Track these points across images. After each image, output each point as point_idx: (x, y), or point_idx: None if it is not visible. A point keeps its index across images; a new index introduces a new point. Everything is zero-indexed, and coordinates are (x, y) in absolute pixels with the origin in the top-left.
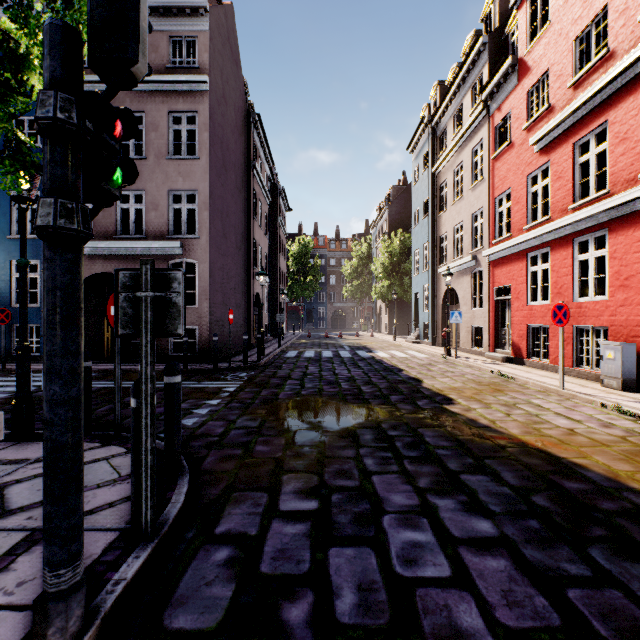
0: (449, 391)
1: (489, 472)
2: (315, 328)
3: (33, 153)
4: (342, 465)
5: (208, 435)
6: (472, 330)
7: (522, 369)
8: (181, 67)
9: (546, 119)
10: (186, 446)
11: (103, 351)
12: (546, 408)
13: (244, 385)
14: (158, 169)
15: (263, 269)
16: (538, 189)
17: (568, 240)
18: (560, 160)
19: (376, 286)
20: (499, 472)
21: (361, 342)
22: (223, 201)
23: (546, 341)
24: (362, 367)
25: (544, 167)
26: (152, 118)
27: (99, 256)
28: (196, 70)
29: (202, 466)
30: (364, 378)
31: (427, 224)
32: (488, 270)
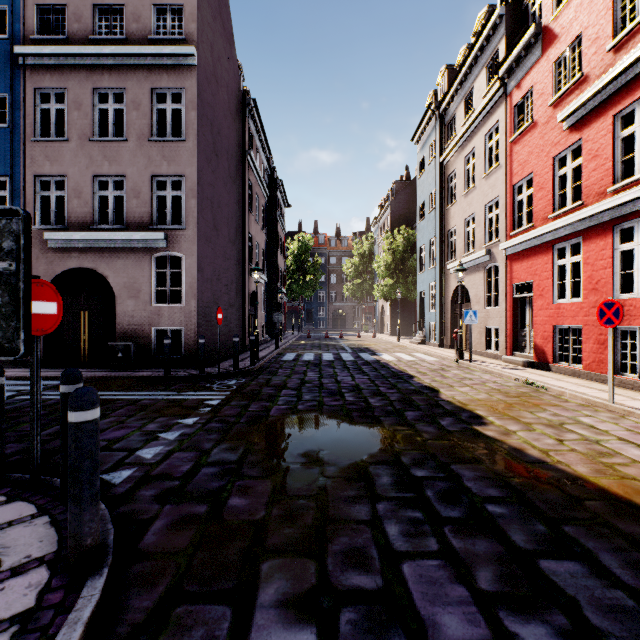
0: (474, 405)
1: (580, 554)
2: (315, 328)
3: (1, 134)
4: (353, 537)
5: (168, 476)
6: (486, 331)
7: (550, 376)
8: (165, 38)
9: (578, 91)
10: (131, 497)
11: (79, 354)
12: (603, 430)
13: (231, 396)
14: (140, 152)
15: (257, 264)
16: (567, 172)
17: (607, 228)
18: (596, 136)
19: (378, 285)
20: (595, 554)
21: (363, 343)
22: (214, 189)
23: (577, 344)
24: (367, 373)
25: (575, 146)
26: (133, 95)
27: (74, 249)
28: (182, 42)
29: (142, 540)
30: (371, 387)
31: (434, 218)
32: (505, 265)
